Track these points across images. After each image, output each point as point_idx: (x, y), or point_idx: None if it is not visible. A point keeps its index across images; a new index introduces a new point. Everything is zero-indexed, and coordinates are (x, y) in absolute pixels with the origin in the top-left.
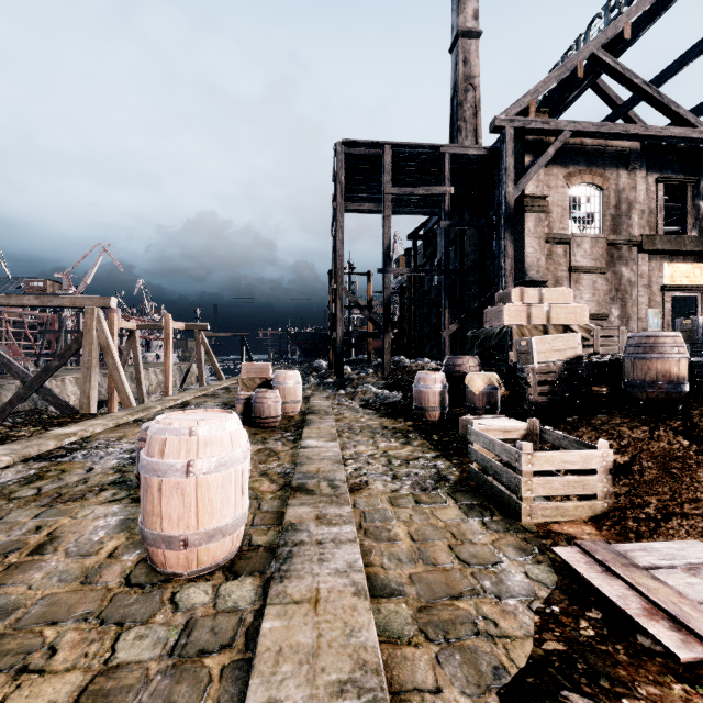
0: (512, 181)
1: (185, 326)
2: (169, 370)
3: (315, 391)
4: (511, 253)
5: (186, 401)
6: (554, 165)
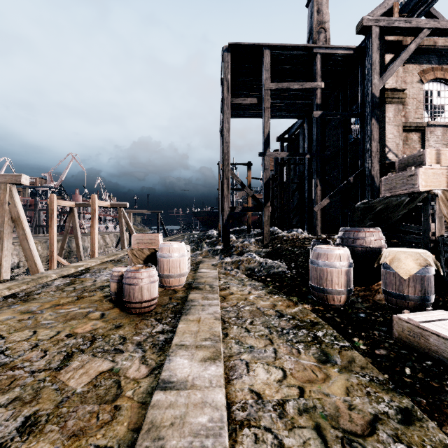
0: (377, 74)
1: (110, 205)
2: (95, 238)
3: (205, 257)
4: (376, 137)
5: (89, 267)
6: (409, 64)
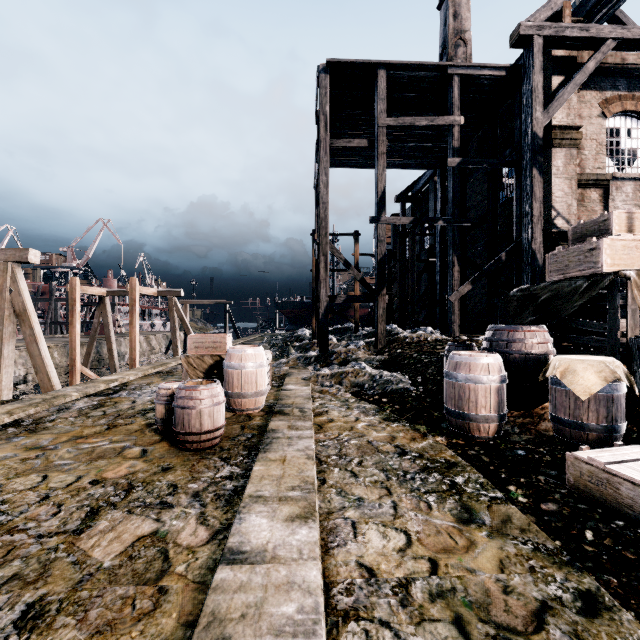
0: (541, 104)
1: (157, 292)
2: (135, 340)
3: (293, 368)
4: (539, 194)
5: (125, 382)
6: (586, 90)
